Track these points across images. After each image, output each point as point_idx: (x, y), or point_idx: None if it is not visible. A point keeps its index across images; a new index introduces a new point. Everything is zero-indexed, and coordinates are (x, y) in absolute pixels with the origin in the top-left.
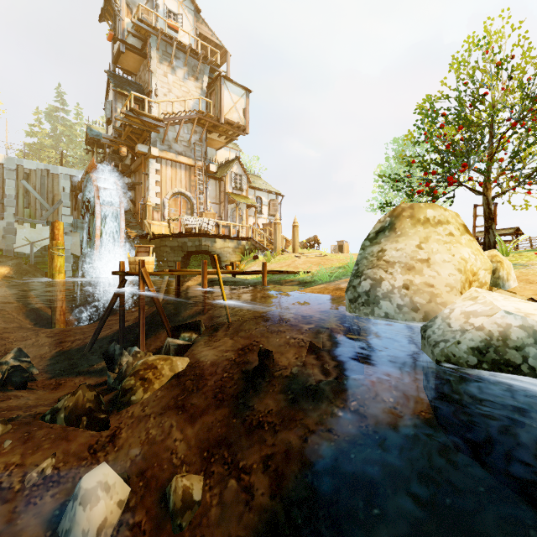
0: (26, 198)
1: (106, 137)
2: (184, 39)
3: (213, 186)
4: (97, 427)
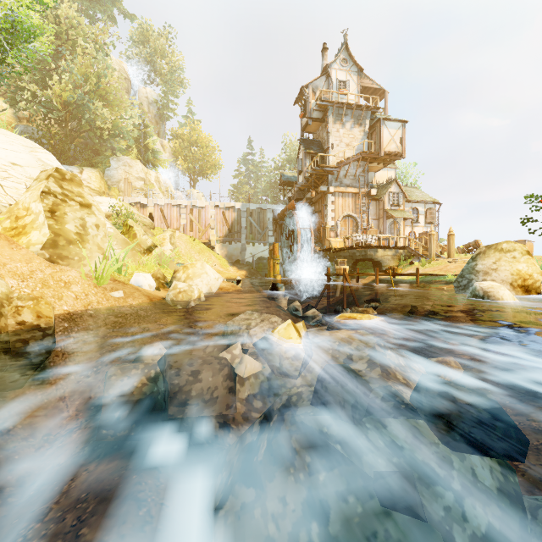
0: (250, 227)
1: (299, 184)
2: (350, 97)
3: (373, 206)
4: None
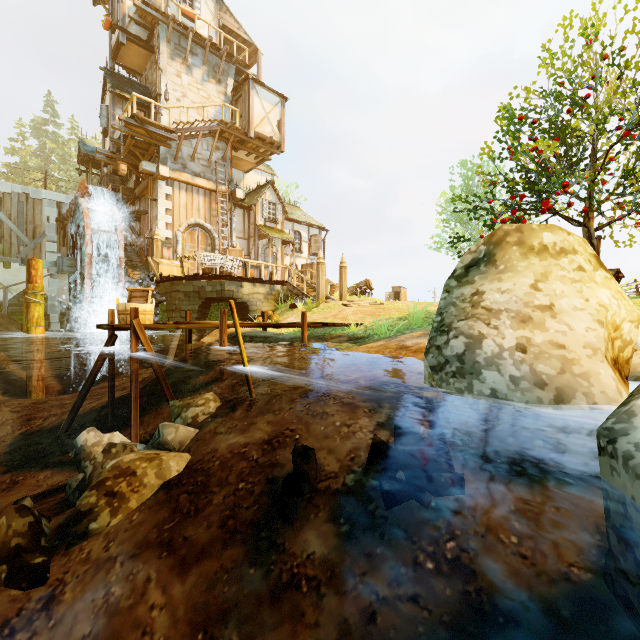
0: None
1: (102, 151)
2: (202, 31)
3: (240, 217)
4: (25, 582)
